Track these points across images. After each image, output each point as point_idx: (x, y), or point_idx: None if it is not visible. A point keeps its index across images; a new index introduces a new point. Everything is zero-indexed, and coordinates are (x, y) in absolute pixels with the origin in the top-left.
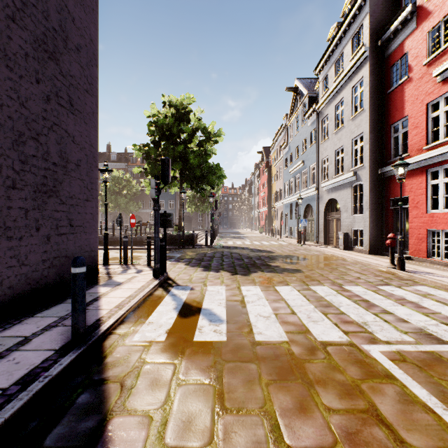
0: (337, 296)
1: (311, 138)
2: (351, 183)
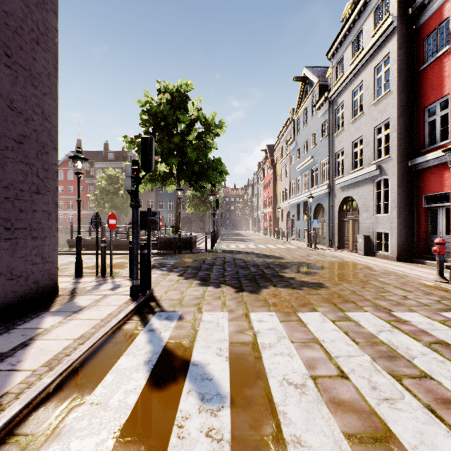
0: (394, 333)
1: (322, 130)
2: (373, 178)
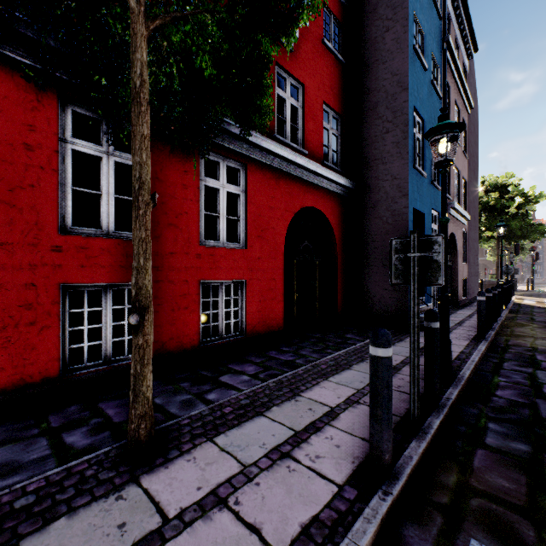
0: None
1: None
2: None
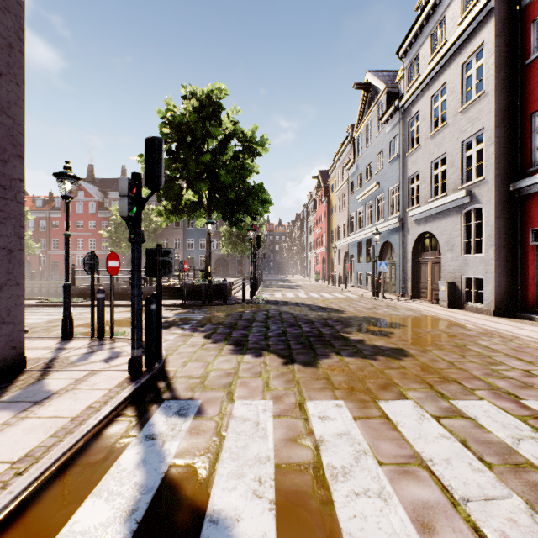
0: None
1: (390, 149)
2: (461, 208)
